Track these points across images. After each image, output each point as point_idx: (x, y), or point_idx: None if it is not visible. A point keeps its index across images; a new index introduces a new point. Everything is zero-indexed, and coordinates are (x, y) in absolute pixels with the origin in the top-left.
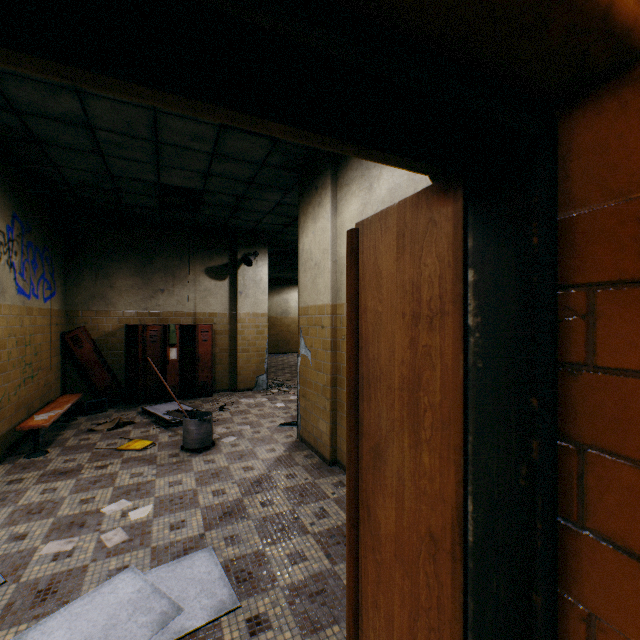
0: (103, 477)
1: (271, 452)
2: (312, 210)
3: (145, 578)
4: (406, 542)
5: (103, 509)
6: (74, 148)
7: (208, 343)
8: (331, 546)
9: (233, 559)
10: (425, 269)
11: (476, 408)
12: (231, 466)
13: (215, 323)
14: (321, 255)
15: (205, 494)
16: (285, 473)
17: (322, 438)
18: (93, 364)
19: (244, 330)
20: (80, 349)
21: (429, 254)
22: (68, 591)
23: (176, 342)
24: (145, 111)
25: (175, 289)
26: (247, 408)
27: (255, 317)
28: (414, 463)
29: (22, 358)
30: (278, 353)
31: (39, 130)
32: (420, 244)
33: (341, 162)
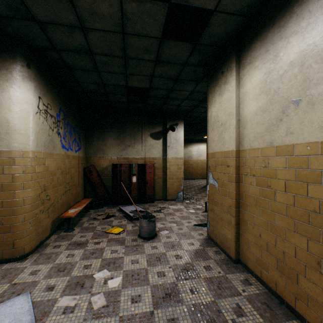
0: (97, 250)
1: (191, 245)
2: (218, 88)
3: None
4: None
5: (94, 275)
6: (85, 69)
7: (151, 174)
8: None
9: None
10: None
11: None
12: (167, 253)
13: (155, 163)
14: (226, 117)
15: (152, 274)
16: (203, 264)
17: (227, 242)
18: (97, 183)
19: (170, 167)
20: (91, 176)
21: None
22: None
23: (135, 173)
24: (118, 35)
25: (135, 145)
26: (173, 211)
27: (176, 160)
28: None
29: (64, 180)
30: (186, 179)
31: (68, 60)
32: None
33: (243, 49)
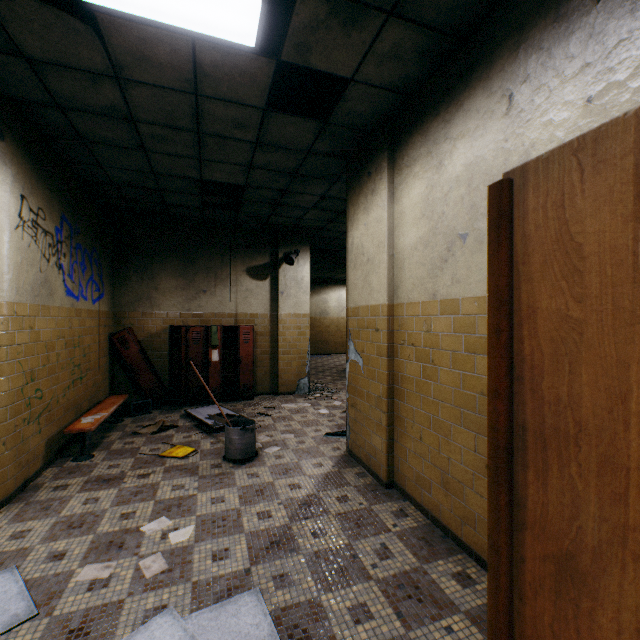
0: (145, 488)
1: (318, 467)
2: (364, 199)
3: (184, 626)
4: None
5: (143, 527)
6: (118, 145)
7: (249, 345)
8: (401, 600)
9: (284, 608)
10: None
11: None
12: (276, 482)
13: (256, 324)
14: (375, 249)
15: (249, 516)
16: (336, 495)
17: (376, 455)
18: (139, 365)
19: (285, 331)
20: (127, 350)
21: None
22: (101, 634)
23: (218, 344)
24: (186, 97)
25: (217, 290)
26: (289, 414)
27: (296, 318)
28: None
29: (71, 360)
30: (317, 354)
31: (83, 127)
32: None
33: (399, 141)
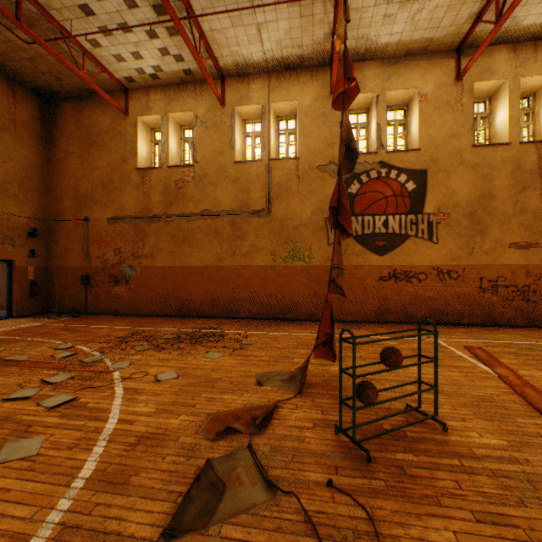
0: None
1: None
2: None
3: None
4: (3, 288)
5: None
6: None
7: None
8: None
9: None
10: (5, 267)
11: (8, 276)
12: None
13: None
14: None
15: None
16: None
17: None
18: None
19: None
20: None
21: (5, 266)
22: None
23: None
24: None
25: None
26: None
27: None
28: (4, 282)
29: None
30: None
31: None
32: (5, 265)
33: None
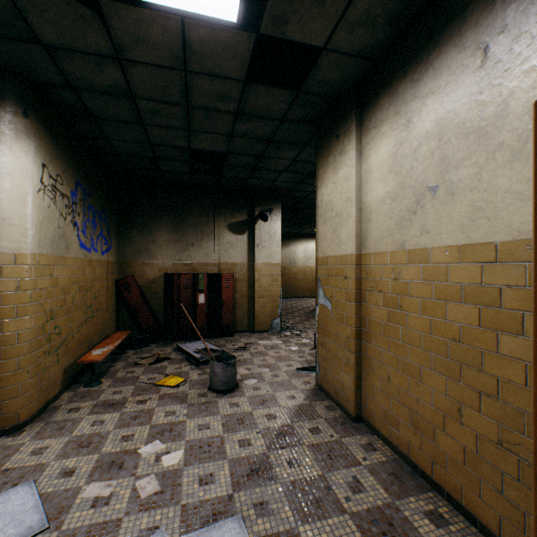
0: (142, 413)
1: (291, 399)
2: (332, 160)
3: None
4: None
5: (140, 449)
6: (121, 120)
7: (230, 289)
8: None
9: None
10: None
11: None
12: (254, 412)
13: (236, 272)
14: (343, 204)
15: (231, 443)
16: (308, 426)
17: (344, 391)
18: (139, 306)
19: (260, 278)
20: (129, 293)
21: None
22: None
23: (204, 288)
24: (177, 73)
25: (203, 243)
26: (264, 350)
27: (270, 267)
28: None
29: (84, 301)
30: (286, 297)
31: (92, 105)
32: None
33: (367, 104)
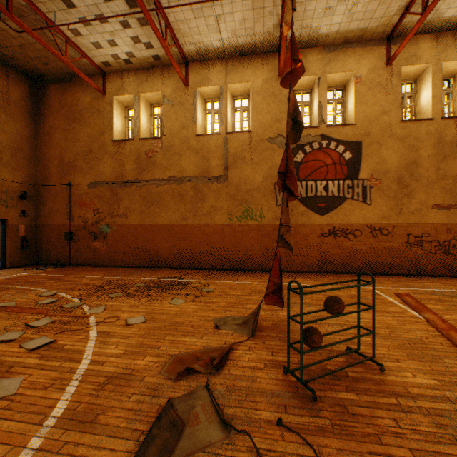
0: None
1: None
2: None
3: None
4: None
5: None
6: None
7: None
8: None
9: None
10: None
11: (2, 233)
12: None
13: None
14: None
15: None
16: None
17: None
18: None
19: None
20: None
21: None
22: None
23: None
24: None
25: None
26: None
27: None
28: None
29: None
30: None
31: None
32: None
33: None
